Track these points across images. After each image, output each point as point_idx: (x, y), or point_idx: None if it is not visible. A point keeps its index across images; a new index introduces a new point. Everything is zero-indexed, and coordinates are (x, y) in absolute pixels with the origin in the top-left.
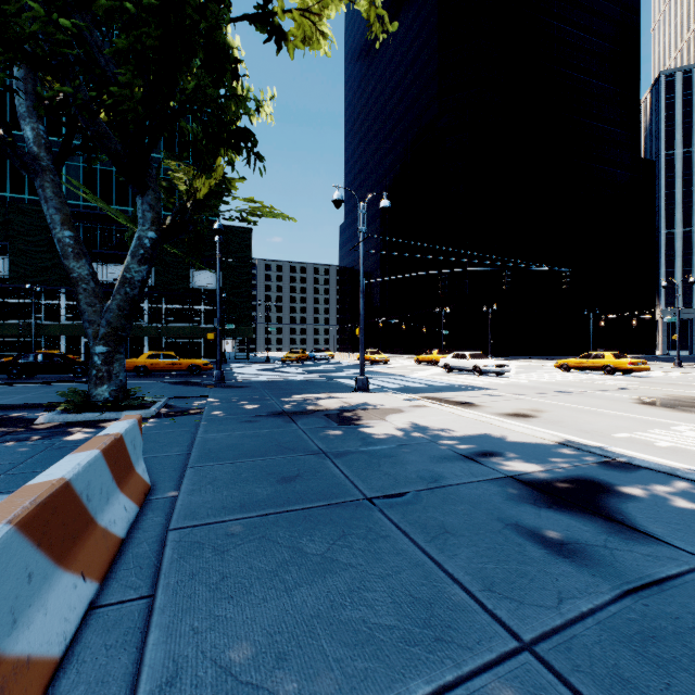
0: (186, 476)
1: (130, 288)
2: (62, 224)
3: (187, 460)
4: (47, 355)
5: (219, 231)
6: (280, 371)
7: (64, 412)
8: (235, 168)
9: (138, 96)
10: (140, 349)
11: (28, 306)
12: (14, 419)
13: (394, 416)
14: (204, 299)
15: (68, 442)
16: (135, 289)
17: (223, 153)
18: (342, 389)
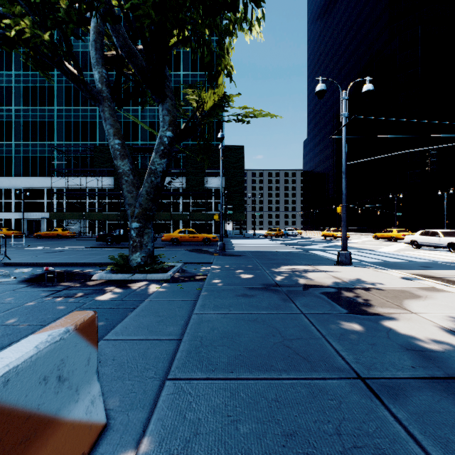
0: (158, 405)
1: (154, 177)
2: (114, 135)
3: (174, 355)
4: (125, 231)
5: (221, 139)
6: (264, 244)
7: (113, 271)
8: (232, 80)
9: (150, 0)
10: (178, 227)
11: (123, 204)
12: (83, 275)
13: (414, 303)
14: (214, 195)
15: (95, 303)
16: (157, 178)
17: (223, 67)
18: (322, 261)
